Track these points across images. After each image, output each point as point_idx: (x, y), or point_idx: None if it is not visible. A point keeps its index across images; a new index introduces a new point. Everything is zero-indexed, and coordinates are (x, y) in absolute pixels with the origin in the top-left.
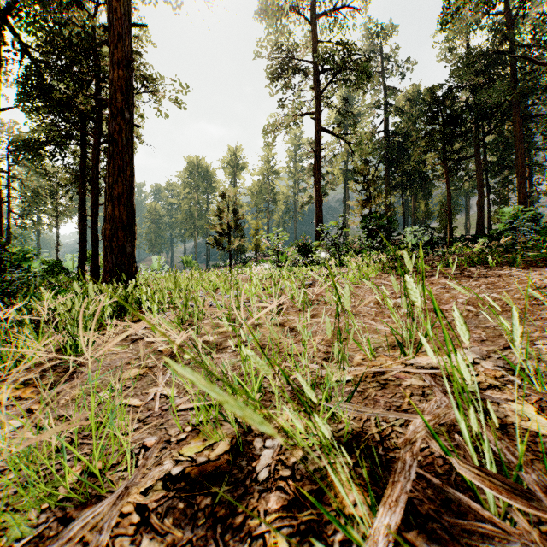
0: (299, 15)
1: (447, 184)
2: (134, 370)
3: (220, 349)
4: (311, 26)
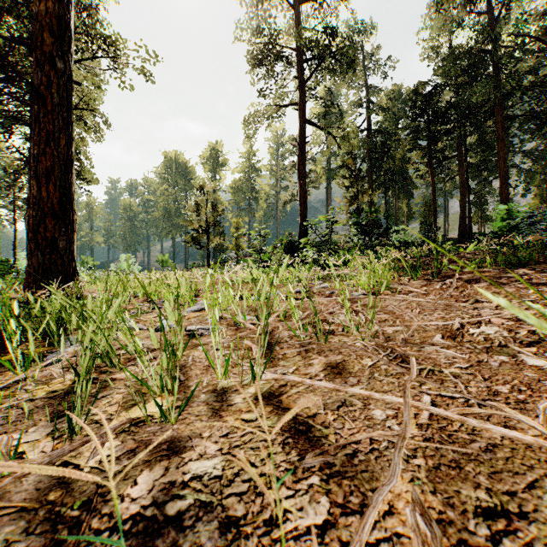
0: None
1: (432, 183)
2: None
3: None
4: (295, 11)
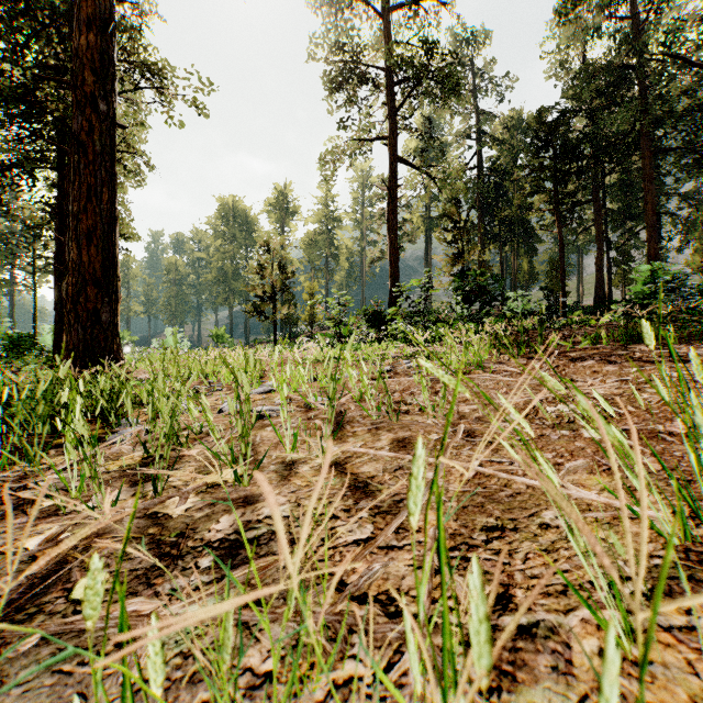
0: (368, 5)
1: (559, 235)
2: None
3: (183, 556)
4: (384, 21)
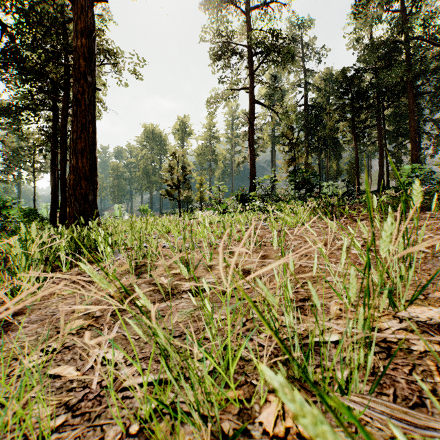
0: (236, 7)
1: (355, 147)
2: (78, 321)
3: (175, 294)
4: (246, 17)
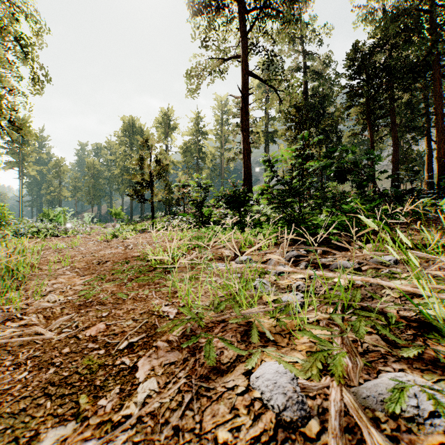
0: None
1: (371, 138)
2: None
3: None
4: None
